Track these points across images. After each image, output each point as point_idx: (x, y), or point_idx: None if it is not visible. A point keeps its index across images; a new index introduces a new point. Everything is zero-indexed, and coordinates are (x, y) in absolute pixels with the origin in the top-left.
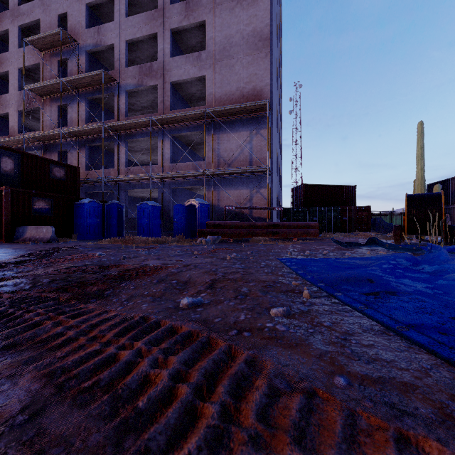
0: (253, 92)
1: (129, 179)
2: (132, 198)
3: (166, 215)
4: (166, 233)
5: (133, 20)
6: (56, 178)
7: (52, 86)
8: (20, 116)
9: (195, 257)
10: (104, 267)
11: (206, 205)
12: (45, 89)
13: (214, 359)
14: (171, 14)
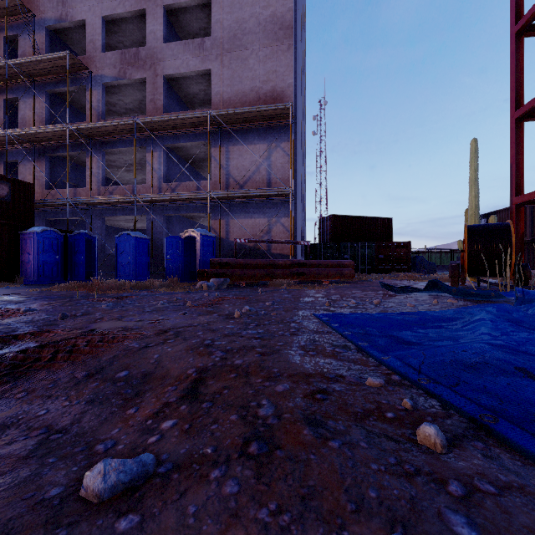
0: (272, 94)
1: (106, 202)
2: (114, 229)
3: (157, 250)
4: (157, 275)
5: None
6: None
7: None
8: None
9: (184, 313)
10: (6, 339)
11: (210, 238)
12: None
13: None
14: None
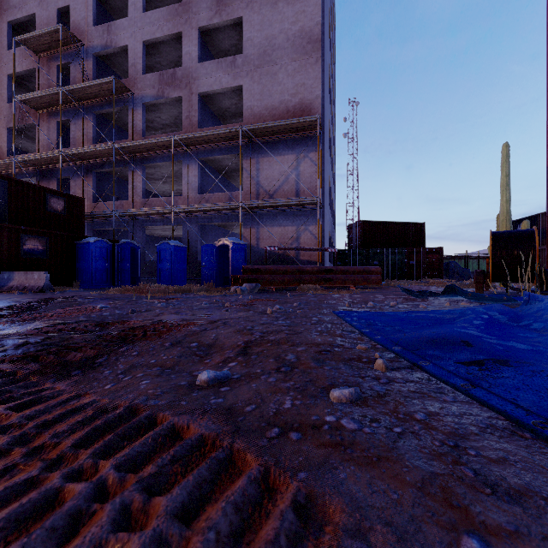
0: (300, 106)
1: (147, 213)
2: (151, 238)
3: (192, 257)
4: (192, 280)
5: (151, 17)
6: (54, 212)
7: (50, 97)
8: (11, 135)
9: (226, 310)
10: (103, 324)
11: (242, 246)
12: (41, 101)
13: (236, 501)
14: (199, 9)
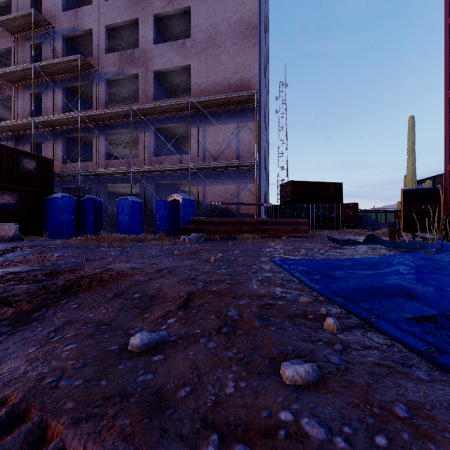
0: (240, 83)
1: (109, 173)
2: (114, 194)
3: (148, 211)
4: (148, 230)
5: (113, 4)
6: (26, 171)
7: (24, 71)
8: None
9: (173, 258)
10: (53, 274)
11: (191, 201)
12: (16, 75)
13: None
14: None
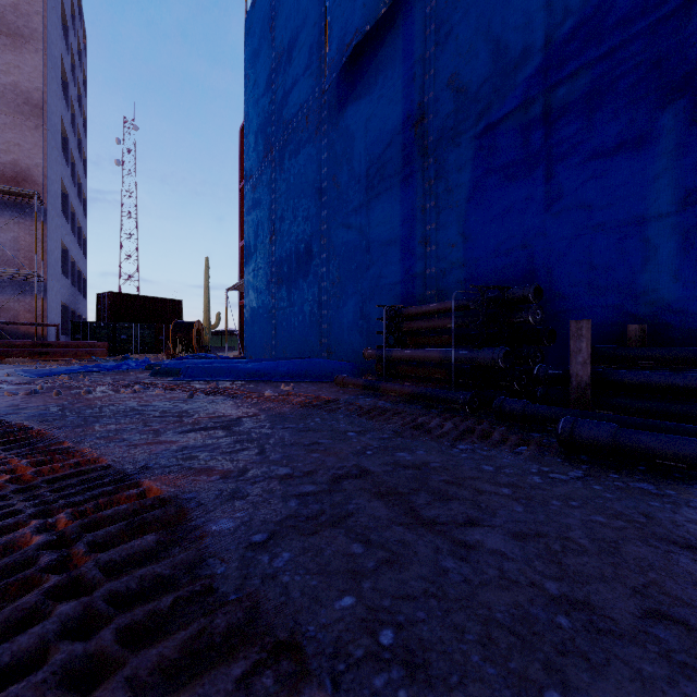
0: (14, 167)
1: None
2: None
3: None
4: None
5: None
6: None
7: None
8: None
9: None
10: None
11: None
12: None
13: None
14: None
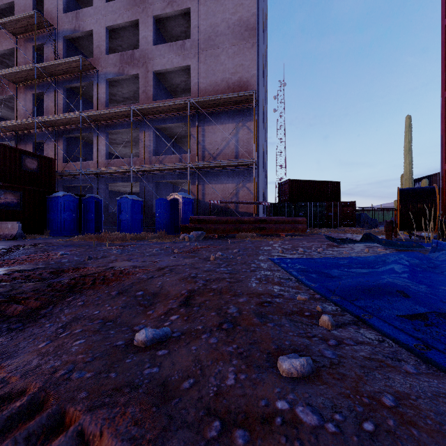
0: (239, 83)
1: (109, 172)
2: (114, 193)
3: (148, 209)
4: (148, 229)
5: (113, 6)
6: (28, 170)
7: (26, 72)
8: None
9: (174, 256)
10: (58, 272)
11: (190, 200)
12: (18, 76)
13: None
14: (154, 0)
